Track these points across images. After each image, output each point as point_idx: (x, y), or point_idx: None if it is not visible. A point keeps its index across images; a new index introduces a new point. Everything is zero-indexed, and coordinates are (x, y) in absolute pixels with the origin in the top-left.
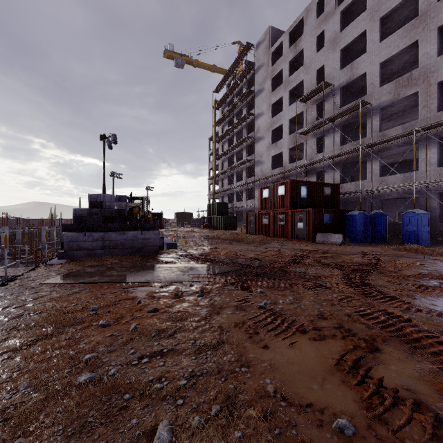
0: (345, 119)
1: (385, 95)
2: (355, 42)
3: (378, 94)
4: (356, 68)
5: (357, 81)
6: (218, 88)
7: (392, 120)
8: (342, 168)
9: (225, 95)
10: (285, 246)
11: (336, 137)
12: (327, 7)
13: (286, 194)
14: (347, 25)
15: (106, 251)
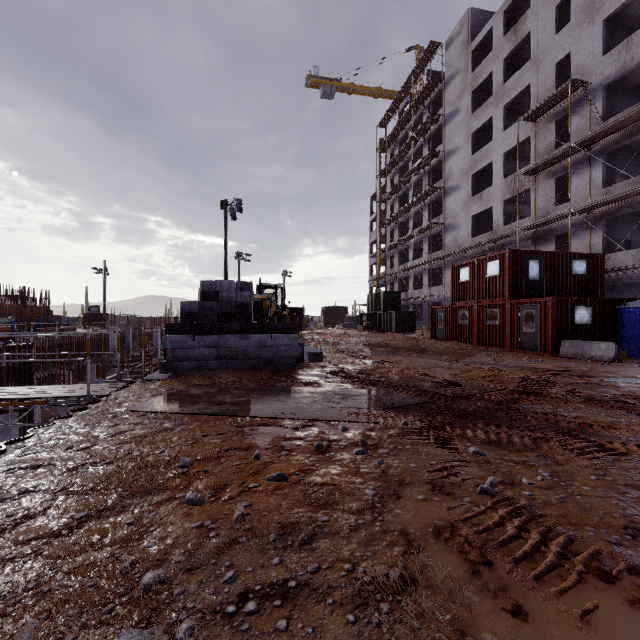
0: (613, 139)
1: None
2: (635, 0)
3: None
4: (637, 45)
5: (639, 69)
6: (384, 121)
7: None
8: (608, 226)
9: (395, 129)
10: (502, 361)
11: (594, 173)
12: None
13: (501, 274)
14: None
15: (221, 363)
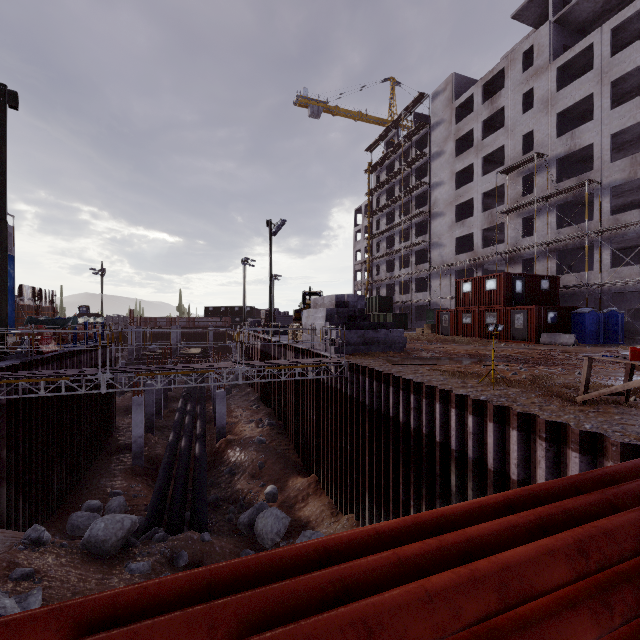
0: (563, 197)
1: (617, 173)
2: (576, 104)
3: (608, 171)
4: (578, 137)
5: (578, 151)
6: (372, 147)
7: (622, 197)
8: (558, 256)
9: (384, 157)
10: (512, 346)
11: (550, 218)
12: (538, 61)
13: (498, 289)
14: (564, 81)
15: (366, 347)
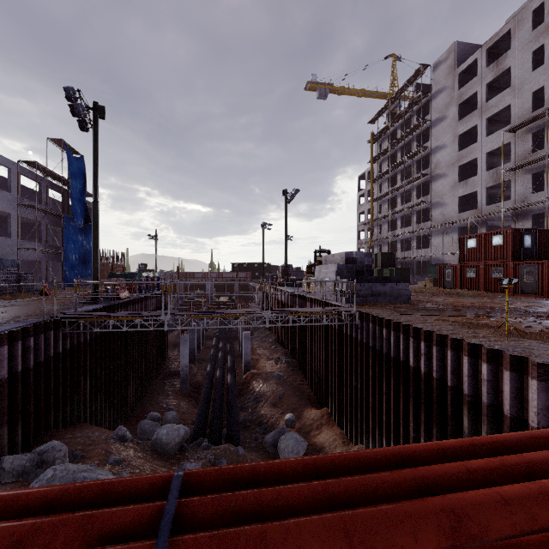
0: None
1: None
2: None
3: None
4: None
5: None
6: (374, 119)
7: None
8: None
9: (386, 127)
10: (521, 300)
11: None
12: None
13: (505, 244)
14: None
15: (373, 299)
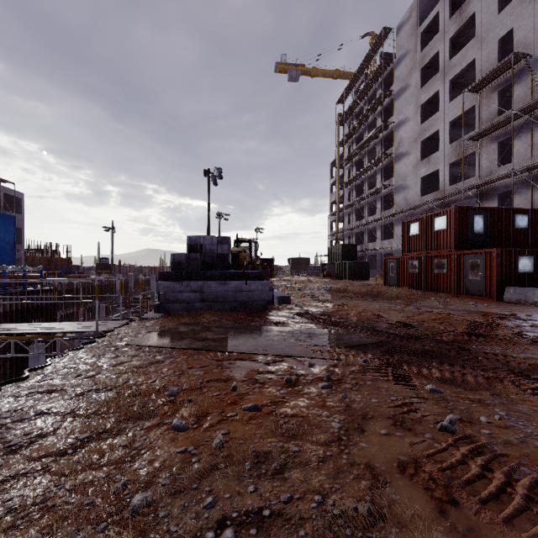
0: None
1: None
2: None
3: None
4: None
5: None
6: (342, 98)
7: None
8: None
9: (352, 105)
10: (450, 305)
11: (535, 136)
12: None
13: (448, 228)
14: None
15: (205, 305)
